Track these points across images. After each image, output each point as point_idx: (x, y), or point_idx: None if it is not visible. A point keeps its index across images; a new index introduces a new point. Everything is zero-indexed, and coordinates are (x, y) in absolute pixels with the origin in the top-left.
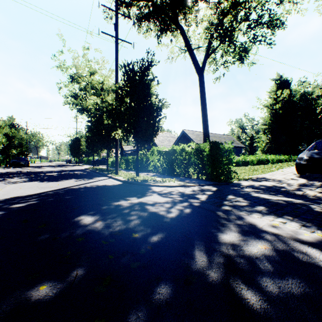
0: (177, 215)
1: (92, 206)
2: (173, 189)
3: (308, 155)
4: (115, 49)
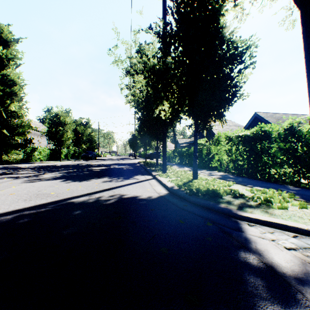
0: None
1: None
2: None
3: None
4: None
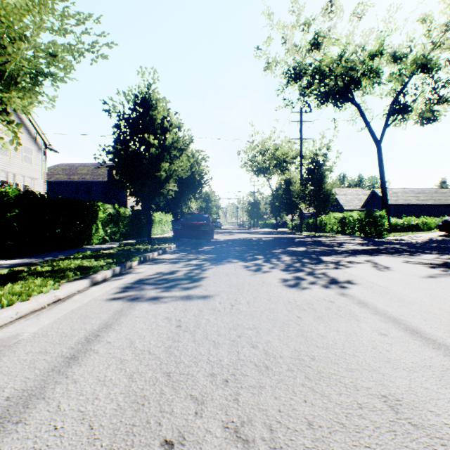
0: (327, 240)
1: (298, 238)
2: (334, 238)
3: (447, 219)
4: (300, 147)
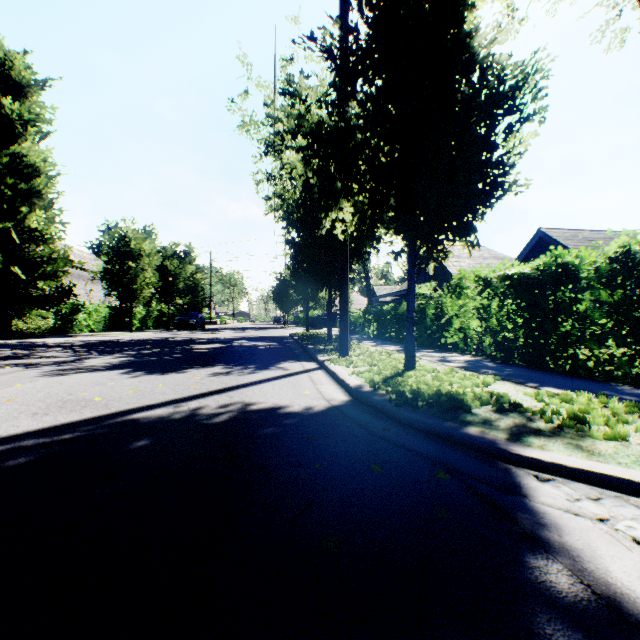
0: None
1: None
2: None
3: None
4: None
